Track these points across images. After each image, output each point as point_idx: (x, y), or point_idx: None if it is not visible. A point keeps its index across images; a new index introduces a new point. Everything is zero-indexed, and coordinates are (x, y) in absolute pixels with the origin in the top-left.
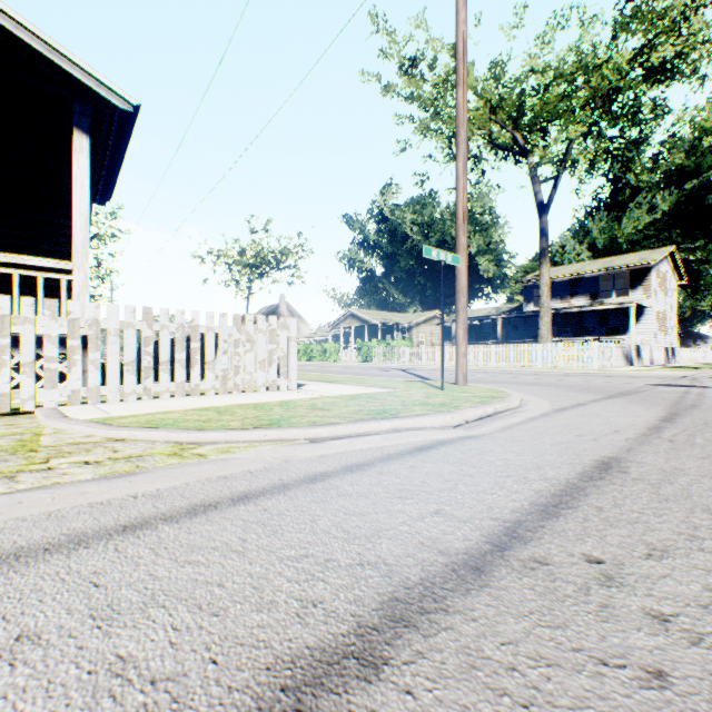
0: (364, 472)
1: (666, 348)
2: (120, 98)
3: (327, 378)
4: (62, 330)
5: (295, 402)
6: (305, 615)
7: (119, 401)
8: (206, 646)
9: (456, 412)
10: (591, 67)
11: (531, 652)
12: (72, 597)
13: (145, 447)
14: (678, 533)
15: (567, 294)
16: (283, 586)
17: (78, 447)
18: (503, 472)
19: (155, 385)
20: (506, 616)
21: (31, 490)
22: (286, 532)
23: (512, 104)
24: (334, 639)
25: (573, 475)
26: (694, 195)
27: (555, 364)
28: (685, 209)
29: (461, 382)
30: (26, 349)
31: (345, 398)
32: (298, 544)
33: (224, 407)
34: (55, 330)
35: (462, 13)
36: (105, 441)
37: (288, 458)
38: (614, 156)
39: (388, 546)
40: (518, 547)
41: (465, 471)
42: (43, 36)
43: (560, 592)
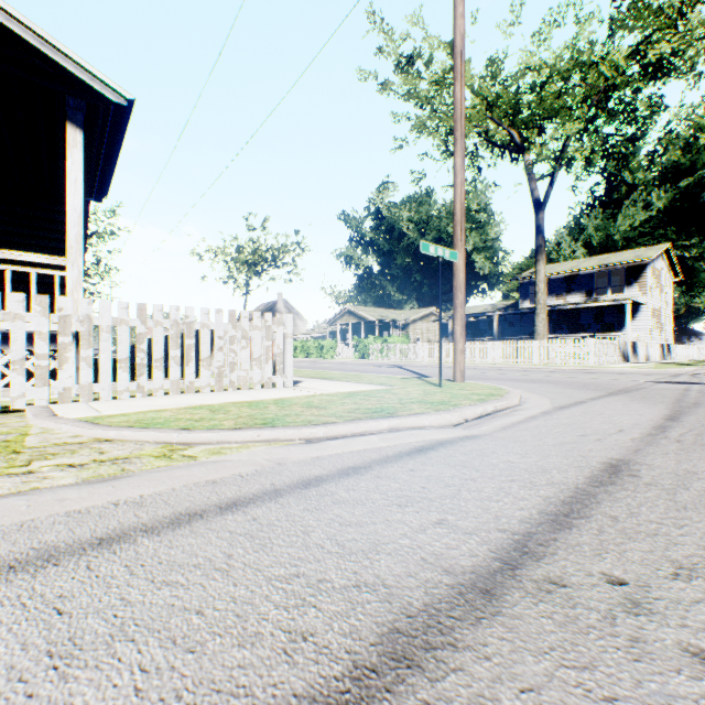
0: (361, 476)
1: (662, 345)
2: (114, 92)
3: (324, 375)
4: (56, 327)
5: (290, 399)
6: (293, 652)
7: (112, 398)
8: (176, 694)
9: (455, 410)
10: (587, 64)
11: (556, 702)
12: (30, 628)
13: (133, 448)
14: (703, 548)
15: (563, 291)
16: (269, 614)
17: (63, 448)
18: (507, 476)
19: (148, 382)
20: (524, 654)
21: (7, 496)
22: (276, 546)
23: (508, 101)
24: (326, 684)
25: (582, 479)
26: (689, 192)
27: (552, 360)
28: (680, 207)
29: (458, 379)
30: (16, 346)
31: (341, 396)
32: (289, 561)
33: (218, 405)
34: (45, 327)
35: (459, 7)
36: (92, 441)
37: (282, 461)
38: (610, 153)
39: (388, 564)
40: (531, 565)
41: (467, 474)
42: (36, 28)
43: (582, 622)
